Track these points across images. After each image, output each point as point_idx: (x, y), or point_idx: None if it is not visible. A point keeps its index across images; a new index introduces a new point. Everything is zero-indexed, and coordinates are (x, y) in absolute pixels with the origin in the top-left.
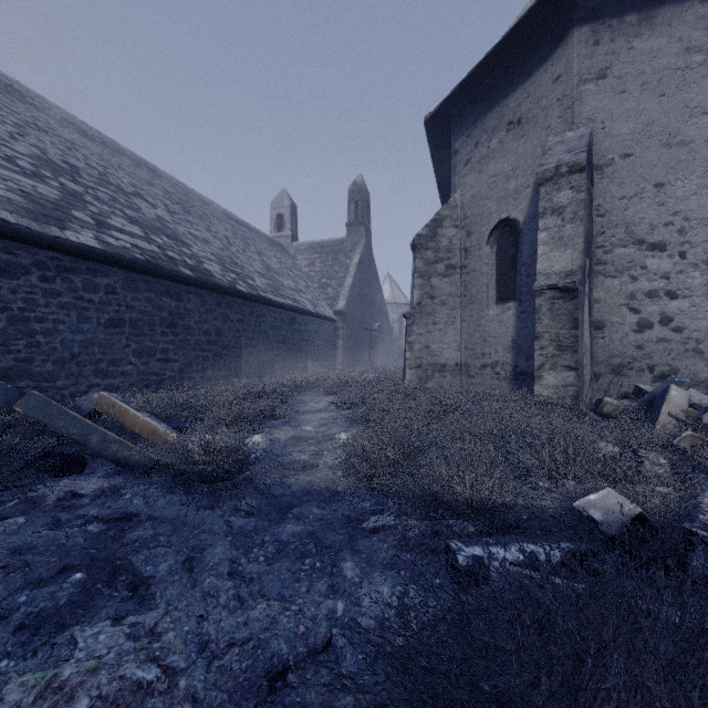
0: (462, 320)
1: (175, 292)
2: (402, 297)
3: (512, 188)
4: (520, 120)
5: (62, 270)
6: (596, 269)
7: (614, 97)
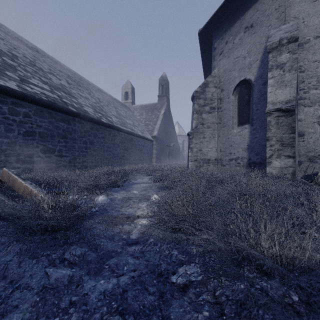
0: (218, 136)
1: (66, 120)
2: (183, 132)
3: (247, 62)
4: (252, 24)
5: None
6: (299, 102)
7: (310, 4)
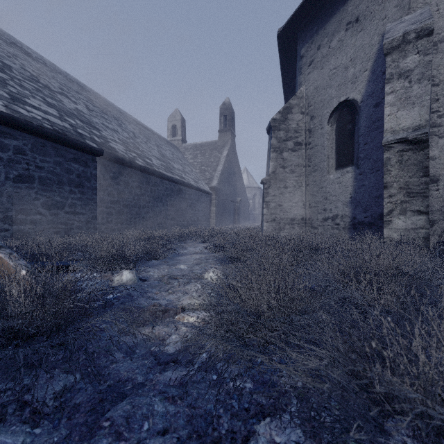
0: (307, 184)
1: (82, 160)
2: (254, 183)
3: (351, 75)
4: (358, 18)
5: None
6: (431, 131)
7: None
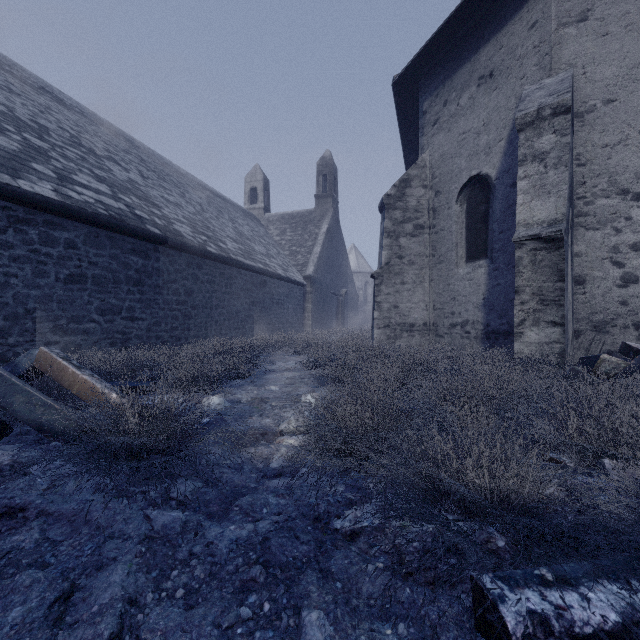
0: (431, 280)
1: (142, 250)
2: (366, 266)
3: (484, 143)
4: (492, 72)
5: (15, 221)
6: (577, 221)
7: (596, 40)
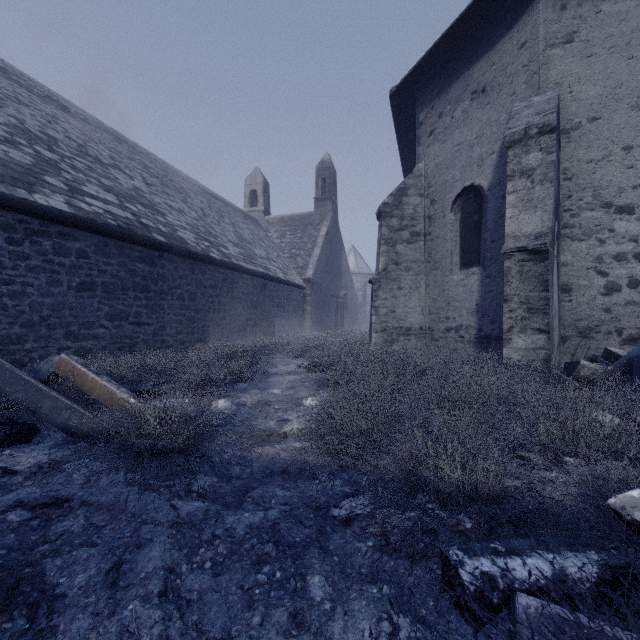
0: (426, 285)
1: (148, 258)
2: (365, 267)
3: (477, 156)
4: (484, 88)
5: (31, 233)
6: (563, 232)
7: (581, 61)
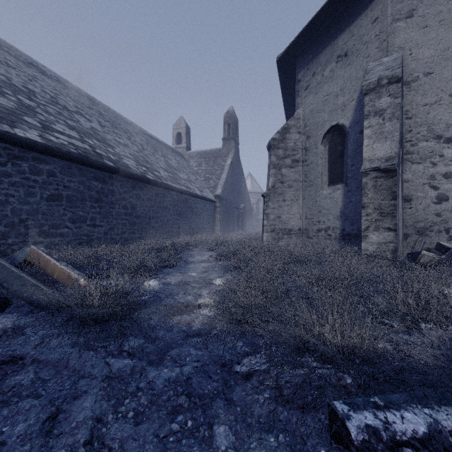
0: (303, 198)
1: (101, 177)
2: (258, 188)
3: (340, 103)
4: (346, 53)
5: (12, 157)
6: (405, 157)
7: (419, 31)
